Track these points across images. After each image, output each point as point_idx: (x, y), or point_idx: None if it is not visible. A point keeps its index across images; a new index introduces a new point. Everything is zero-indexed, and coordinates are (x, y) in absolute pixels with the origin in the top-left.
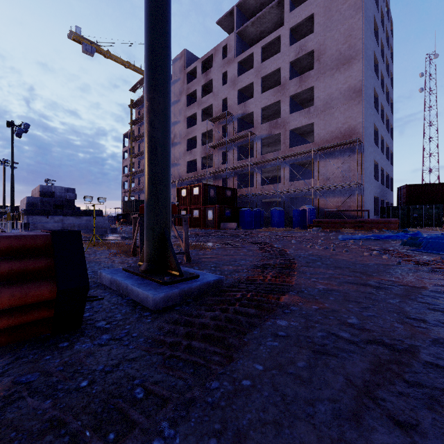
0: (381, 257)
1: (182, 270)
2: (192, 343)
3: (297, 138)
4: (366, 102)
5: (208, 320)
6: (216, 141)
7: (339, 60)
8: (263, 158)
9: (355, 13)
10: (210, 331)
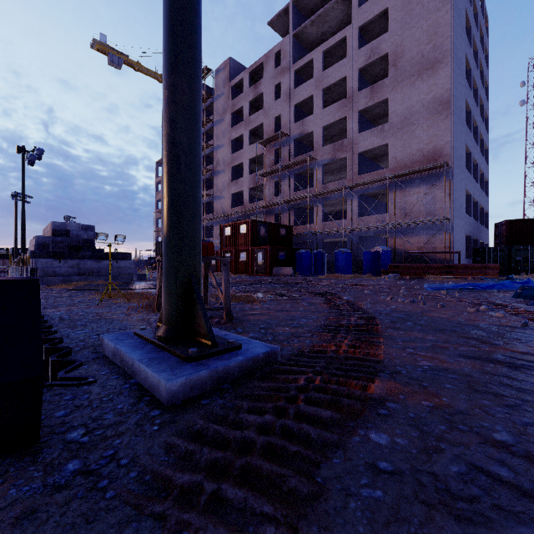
0: (493, 315)
1: (218, 337)
2: (221, 489)
3: (367, 163)
4: (456, 116)
5: (252, 434)
6: (268, 168)
7: (421, 64)
8: (325, 188)
9: (442, 5)
10: (255, 459)
